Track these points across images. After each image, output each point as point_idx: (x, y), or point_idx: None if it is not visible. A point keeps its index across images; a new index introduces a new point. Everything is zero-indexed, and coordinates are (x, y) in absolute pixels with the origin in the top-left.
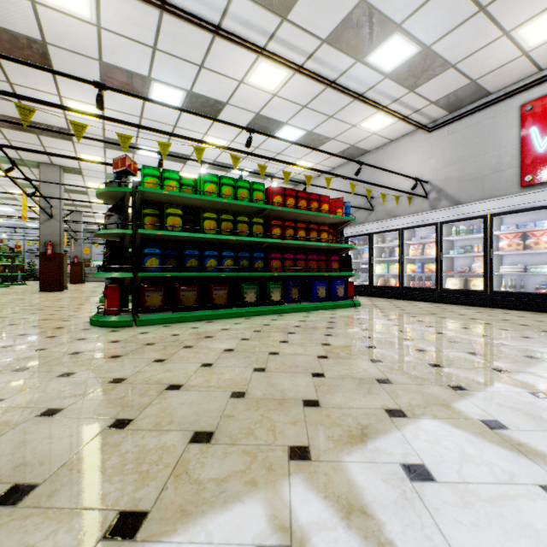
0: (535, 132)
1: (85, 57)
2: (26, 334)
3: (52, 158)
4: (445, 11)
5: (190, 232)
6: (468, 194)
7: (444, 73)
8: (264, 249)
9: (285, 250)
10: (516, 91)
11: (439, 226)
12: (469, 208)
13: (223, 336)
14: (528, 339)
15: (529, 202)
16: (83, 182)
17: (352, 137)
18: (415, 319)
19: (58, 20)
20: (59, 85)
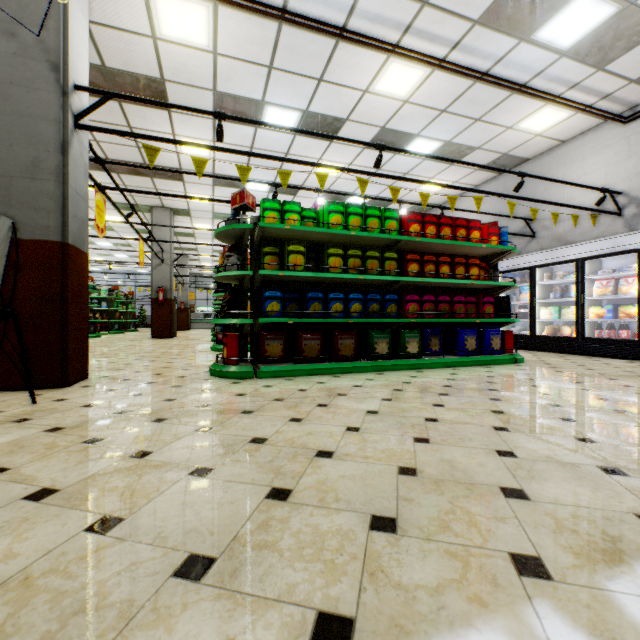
0: None
1: (199, 89)
2: (152, 382)
3: (163, 201)
4: None
5: (311, 271)
6: None
7: None
8: (395, 290)
9: (422, 291)
10: None
11: None
12: None
13: (358, 394)
14: None
15: None
16: (190, 224)
17: (505, 143)
18: (617, 382)
19: (176, 53)
20: (174, 123)
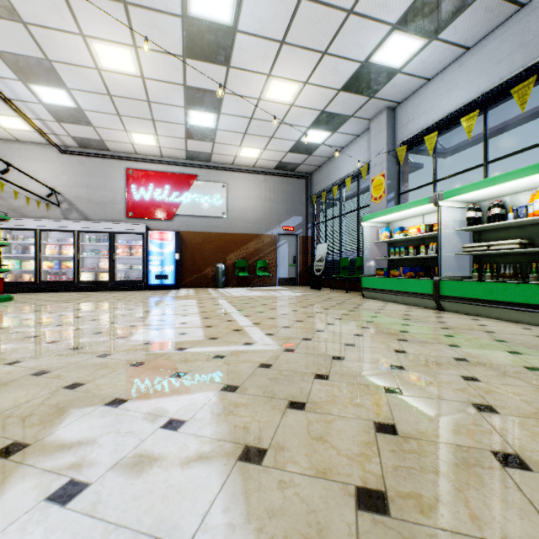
0: (134, 188)
1: None
2: None
3: None
4: (101, 103)
5: None
6: (95, 213)
7: (86, 127)
8: None
9: None
10: (125, 158)
11: (77, 233)
12: (100, 225)
13: None
14: (149, 299)
15: (134, 229)
16: None
17: None
18: (84, 300)
19: None
20: None
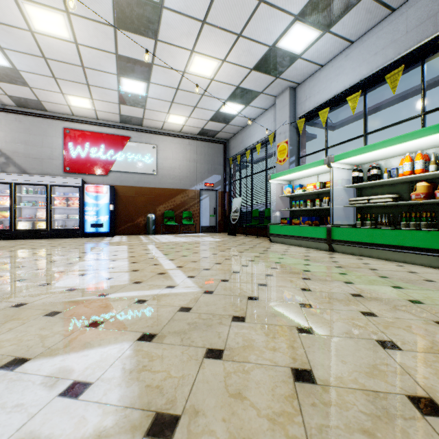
0: (71, 146)
1: None
2: None
3: None
4: (36, 65)
5: None
6: (33, 167)
7: (23, 87)
8: None
9: None
10: (62, 118)
11: (14, 185)
12: (37, 178)
13: None
14: (83, 246)
15: (71, 182)
16: None
17: None
18: (18, 247)
19: None
20: None
